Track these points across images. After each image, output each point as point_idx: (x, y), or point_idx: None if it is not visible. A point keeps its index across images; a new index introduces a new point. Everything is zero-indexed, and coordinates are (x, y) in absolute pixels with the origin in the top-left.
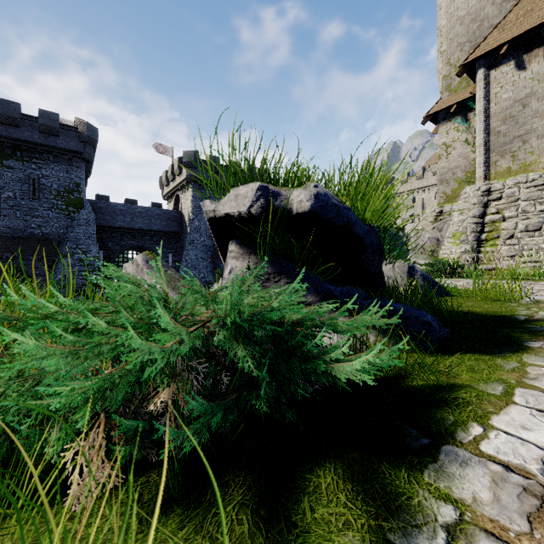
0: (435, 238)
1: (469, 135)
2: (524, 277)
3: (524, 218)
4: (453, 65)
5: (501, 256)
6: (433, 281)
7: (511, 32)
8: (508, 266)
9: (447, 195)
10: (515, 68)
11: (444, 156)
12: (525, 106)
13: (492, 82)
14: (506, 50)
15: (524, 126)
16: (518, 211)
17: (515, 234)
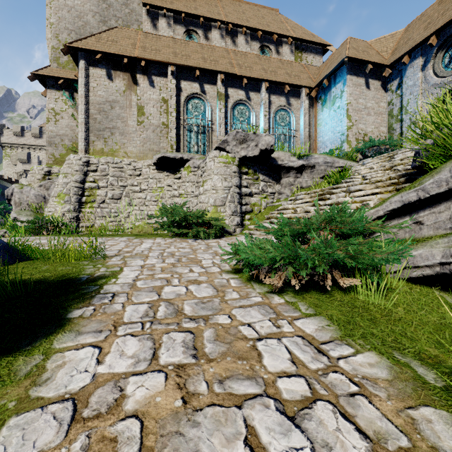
0: (42, 196)
1: (76, 112)
2: (112, 232)
3: (112, 189)
4: (62, 43)
5: (97, 216)
6: (6, 245)
7: (104, 47)
8: (101, 224)
9: (56, 157)
10: (107, 76)
11: (54, 121)
12: (113, 108)
13: (91, 76)
14: (100, 58)
15: (112, 122)
16: (108, 183)
17: (106, 200)
